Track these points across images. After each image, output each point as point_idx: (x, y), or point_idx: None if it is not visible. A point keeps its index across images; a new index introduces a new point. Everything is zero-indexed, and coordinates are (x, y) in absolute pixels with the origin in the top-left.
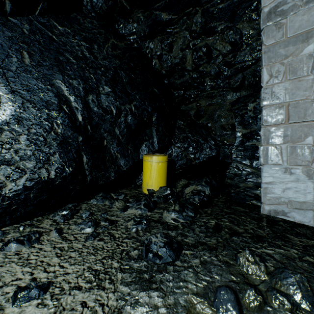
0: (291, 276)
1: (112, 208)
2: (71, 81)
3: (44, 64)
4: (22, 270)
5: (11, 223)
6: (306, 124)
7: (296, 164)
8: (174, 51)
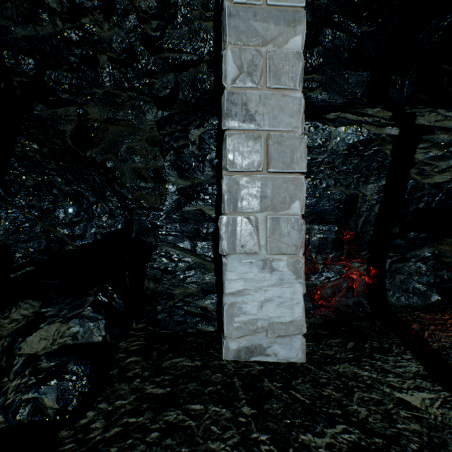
0: None
1: None
2: None
3: None
4: None
5: None
6: (293, 179)
7: (279, 251)
8: None
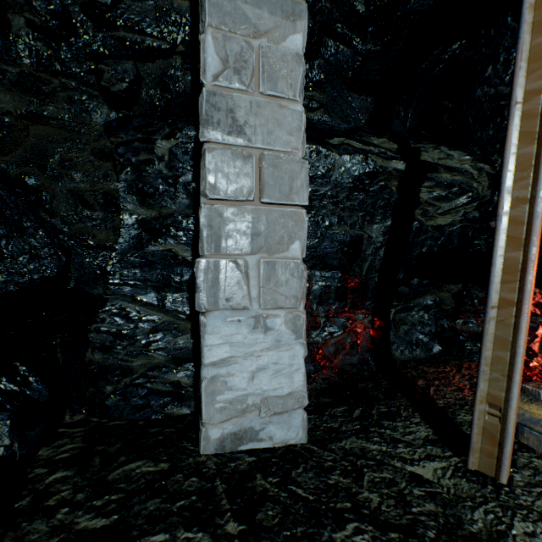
0: None
1: None
2: None
3: None
4: None
5: None
6: (293, 213)
7: (276, 305)
8: None
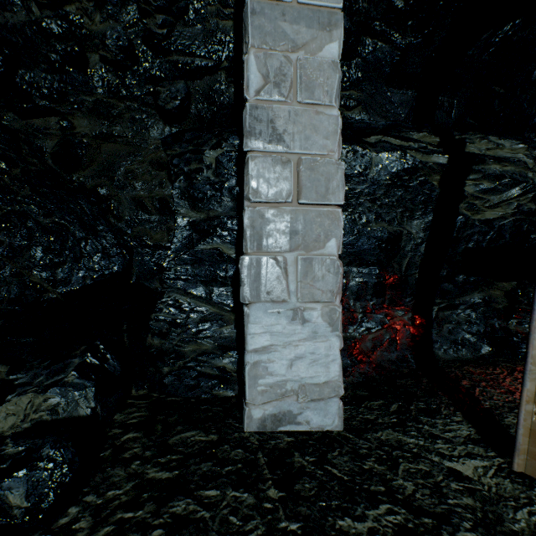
0: None
1: None
2: None
3: None
4: None
5: None
6: (329, 212)
7: (313, 298)
8: None
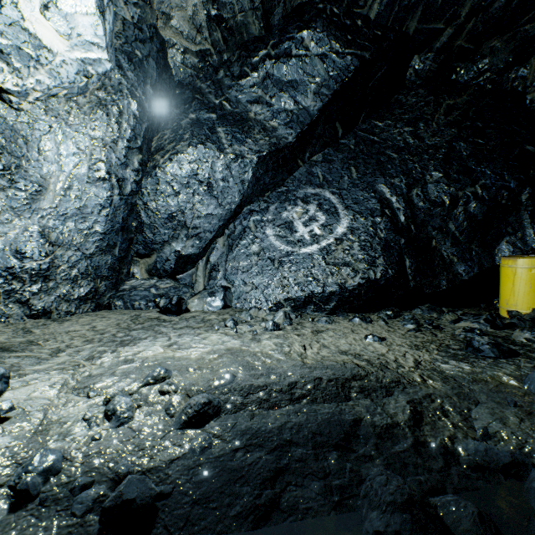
0: None
1: (440, 320)
2: (392, 180)
3: (367, 172)
4: (365, 331)
5: (348, 311)
6: None
7: None
8: None
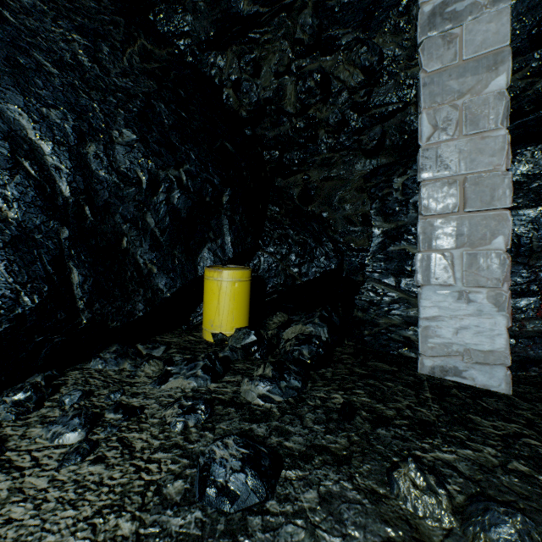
0: (505, 522)
1: (136, 378)
2: (45, 110)
3: None
4: None
5: None
6: (494, 215)
7: (477, 284)
8: (264, 77)
